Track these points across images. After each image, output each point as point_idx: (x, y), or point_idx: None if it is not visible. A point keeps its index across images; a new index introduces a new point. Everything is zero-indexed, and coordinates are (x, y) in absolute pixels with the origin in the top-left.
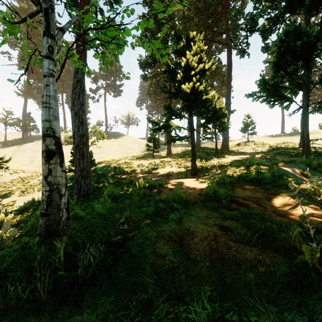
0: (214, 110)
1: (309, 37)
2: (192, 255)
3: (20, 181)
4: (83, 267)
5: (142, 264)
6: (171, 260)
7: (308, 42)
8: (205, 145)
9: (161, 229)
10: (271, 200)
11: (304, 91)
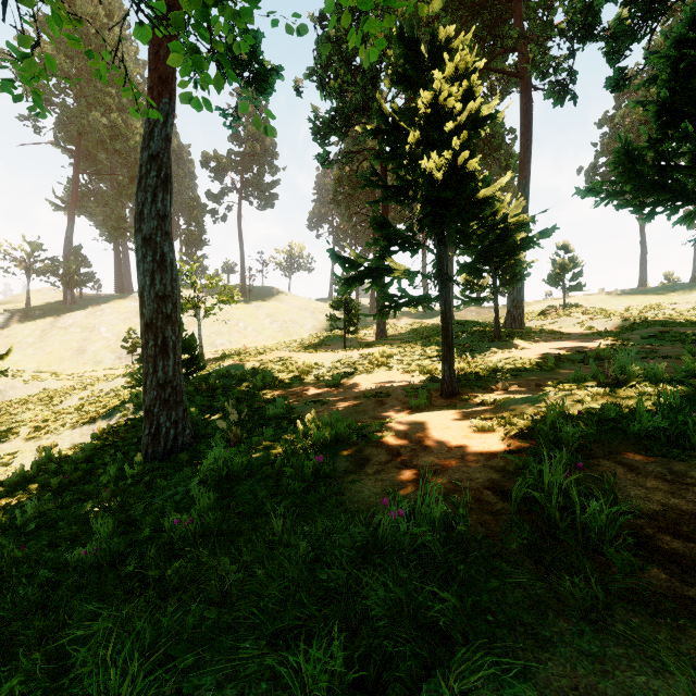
0: (501, 228)
1: None
2: None
3: (43, 399)
4: None
5: None
6: None
7: None
8: (461, 314)
9: None
10: None
11: None
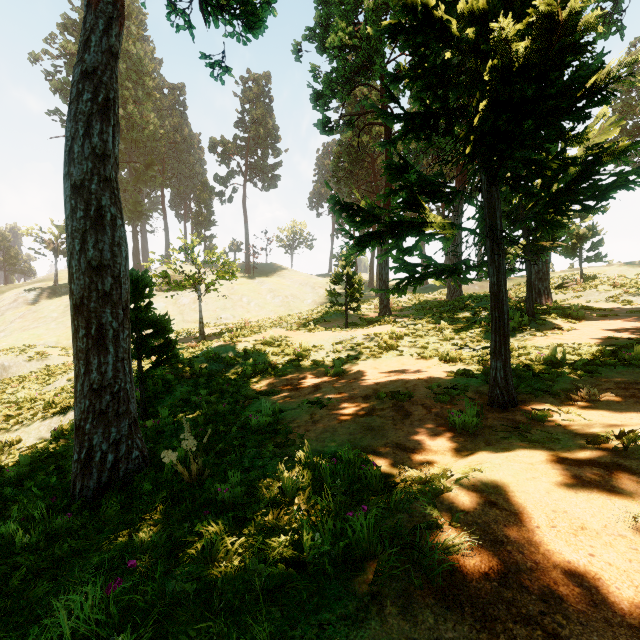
0: (583, 161)
1: None
2: None
3: (40, 377)
4: None
5: None
6: None
7: None
8: (463, 288)
9: None
10: None
11: None
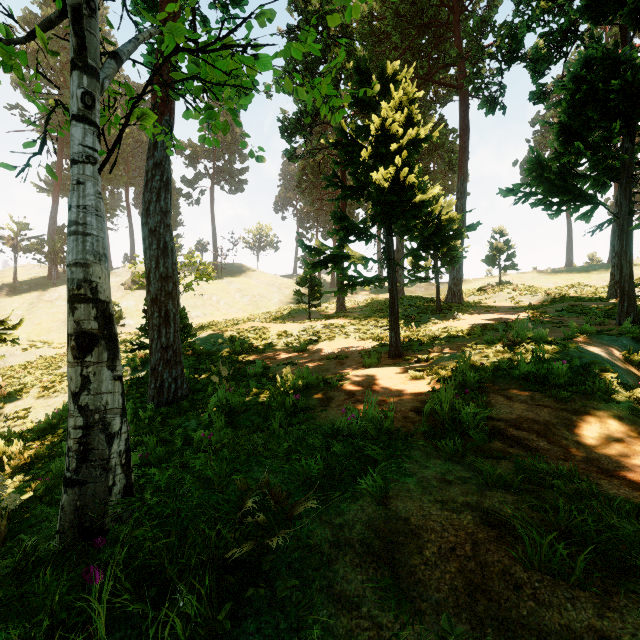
0: (436, 223)
1: (637, 72)
2: (426, 603)
3: (42, 365)
4: (158, 632)
5: (303, 630)
6: (373, 617)
7: (635, 80)
8: (412, 289)
9: (342, 520)
10: (576, 430)
11: (623, 183)
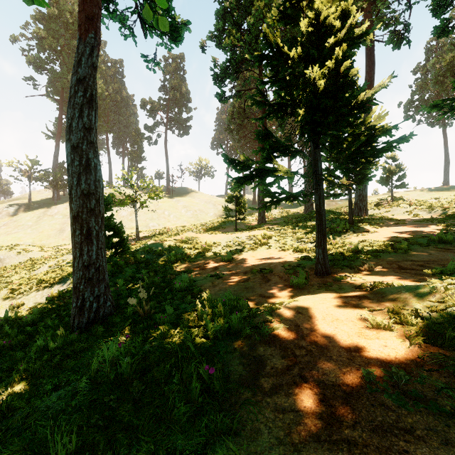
0: (367, 135)
1: None
2: None
3: (27, 266)
4: None
5: None
6: None
7: None
8: None
9: None
10: None
11: None
